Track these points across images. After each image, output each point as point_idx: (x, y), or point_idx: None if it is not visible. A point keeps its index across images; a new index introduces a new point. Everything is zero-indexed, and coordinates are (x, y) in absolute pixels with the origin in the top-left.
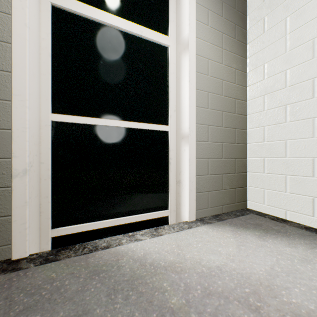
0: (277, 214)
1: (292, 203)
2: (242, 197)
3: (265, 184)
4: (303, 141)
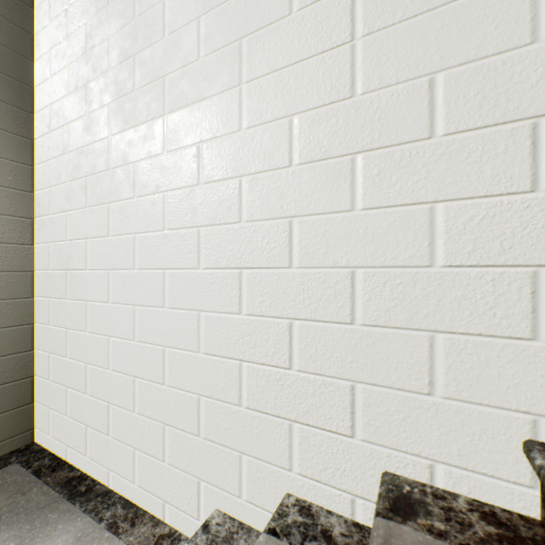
0: (61, 453)
1: (72, 434)
2: (18, 426)
3: (51, 401)
4: (80, 335)
